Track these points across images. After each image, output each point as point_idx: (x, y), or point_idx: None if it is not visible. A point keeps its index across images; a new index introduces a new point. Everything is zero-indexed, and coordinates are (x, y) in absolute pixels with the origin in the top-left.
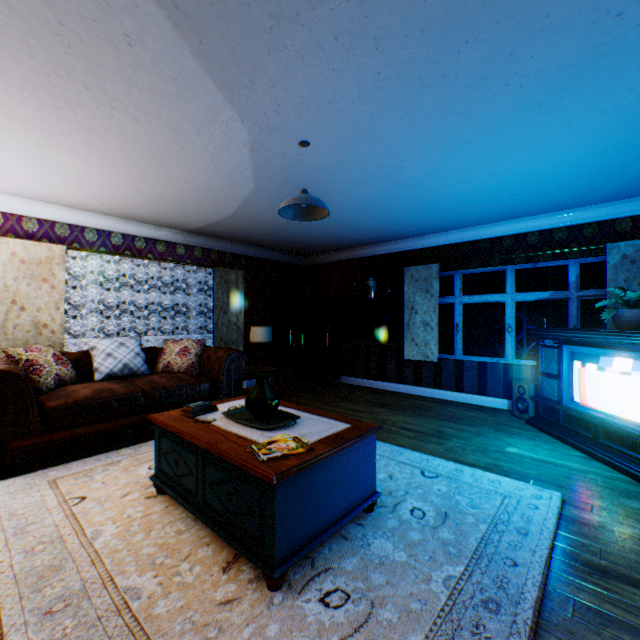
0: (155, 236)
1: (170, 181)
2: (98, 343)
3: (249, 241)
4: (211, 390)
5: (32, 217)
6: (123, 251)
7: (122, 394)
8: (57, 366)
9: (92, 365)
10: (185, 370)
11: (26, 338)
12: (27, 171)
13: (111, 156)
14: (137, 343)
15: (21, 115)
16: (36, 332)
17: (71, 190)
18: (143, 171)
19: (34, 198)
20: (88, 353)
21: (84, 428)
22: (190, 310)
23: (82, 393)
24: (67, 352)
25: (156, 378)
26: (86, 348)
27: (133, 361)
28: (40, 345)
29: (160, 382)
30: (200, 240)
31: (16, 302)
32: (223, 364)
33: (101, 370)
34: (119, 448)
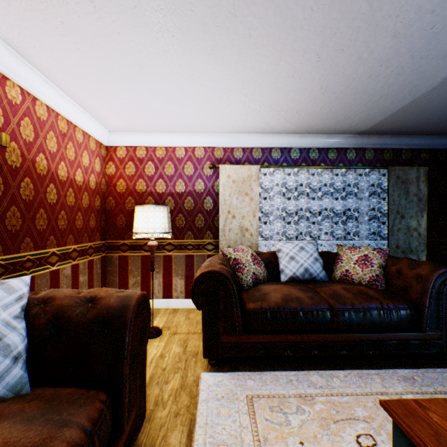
0: (326, 145)
1: (367, 46)
2: (282, 246)
3: (437, 128)
4: (410, 318)
5: (238, 147)
6: (299, 164)
7: (308, 306)
8: (253, 265)
9: (277, 265)
10: (366, 282)
11: (235, 239)
12: (233, 100)
13: (303, 32)
14: (313, 248)
15: (222, 6)
16: (240, 234)
17: (262, 112)
18: (336, 43)
19: (239, 131)
20: (274, 254)
21: (274, 336)
22: (359, 215)
23: (272, 298)
24: (259, 252)
25: (338, 290)
26: (272, 248)
27: (311, 266)
28: (242, 246)
29: (345, 297)
30: (371, 140)
31: (229, 212)
32: (428, 286)
33: (285, 272)
34: (305, 364)
